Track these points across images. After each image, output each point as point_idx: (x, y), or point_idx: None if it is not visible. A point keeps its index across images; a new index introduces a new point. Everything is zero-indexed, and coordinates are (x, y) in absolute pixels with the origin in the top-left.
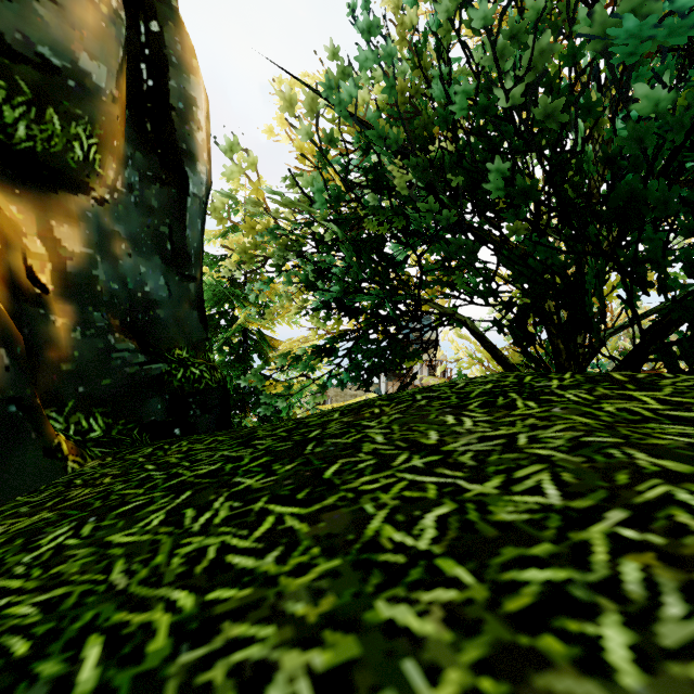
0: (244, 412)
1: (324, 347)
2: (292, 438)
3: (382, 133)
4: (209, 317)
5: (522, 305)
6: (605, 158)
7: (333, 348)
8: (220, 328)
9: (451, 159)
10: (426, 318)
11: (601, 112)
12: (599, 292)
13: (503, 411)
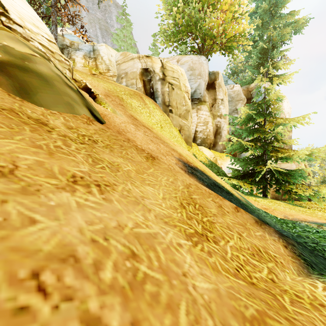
0: None
1: None
2: None
3: None
4: None
5: None
6: None
7: None
8: None
9: None
10: None
11: None
12: None
13: None
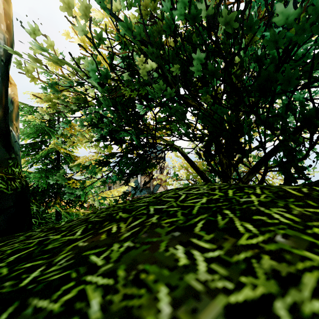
0: (55, 199)
1: (102, 162)
2: (0, 287)
3: (130, 26)
4: (34, 143)
5: (207, 140)
6: (256, 59)
7: (107, 162)
8: (41, 150)
9: (173, 53)
10: (159, 146)
11: (256, 30)
12: (248, 134)
13: (229, 238)
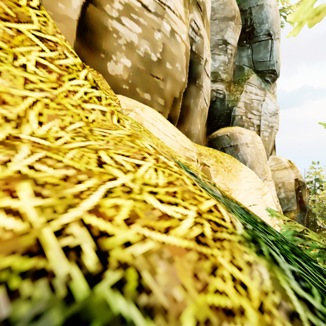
0: None
1: None
2: None
3: None
4: None
5: None
6: None
7: None
8: None
9: None
10: None
11: None
12: None
13: None
